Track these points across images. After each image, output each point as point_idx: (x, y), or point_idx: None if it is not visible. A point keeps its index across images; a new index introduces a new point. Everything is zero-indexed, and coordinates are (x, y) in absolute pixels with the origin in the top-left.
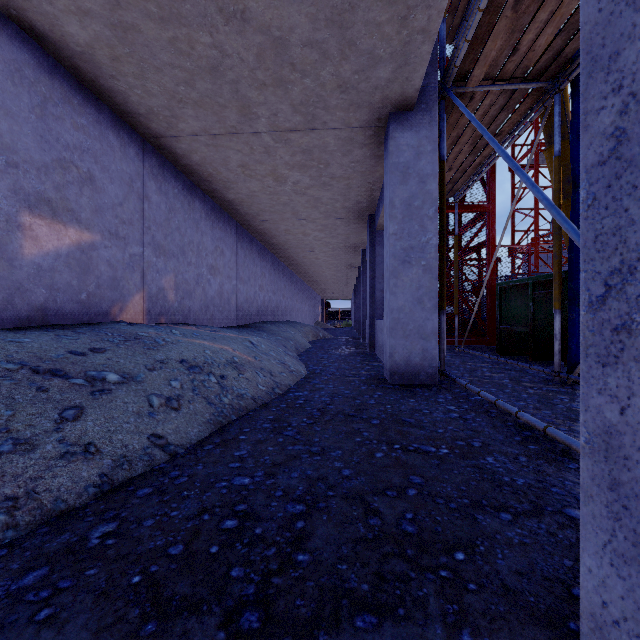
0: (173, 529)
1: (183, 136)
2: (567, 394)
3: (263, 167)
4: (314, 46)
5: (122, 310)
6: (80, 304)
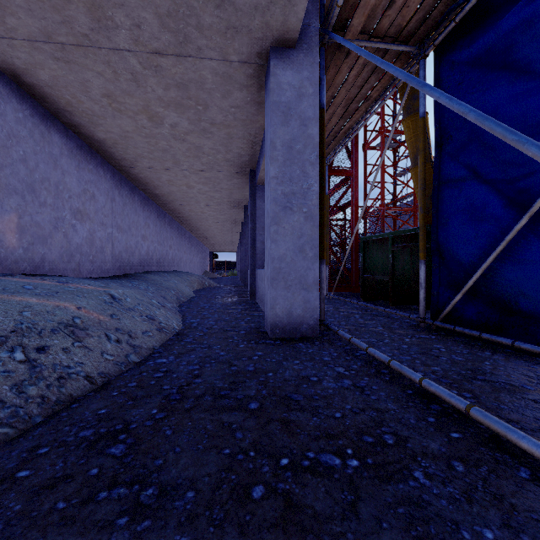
0: None
1: (18, 39)
2: (440, 342)
3: (133, 100)
4: None
5: None
6: None
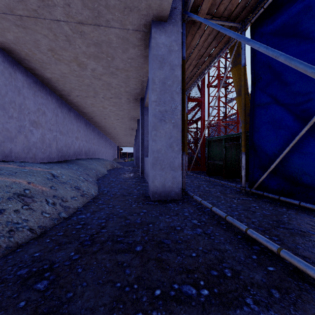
0: None
1: None
2: (255, 202)
3: (67, 53)
4: None
5: None
6: None
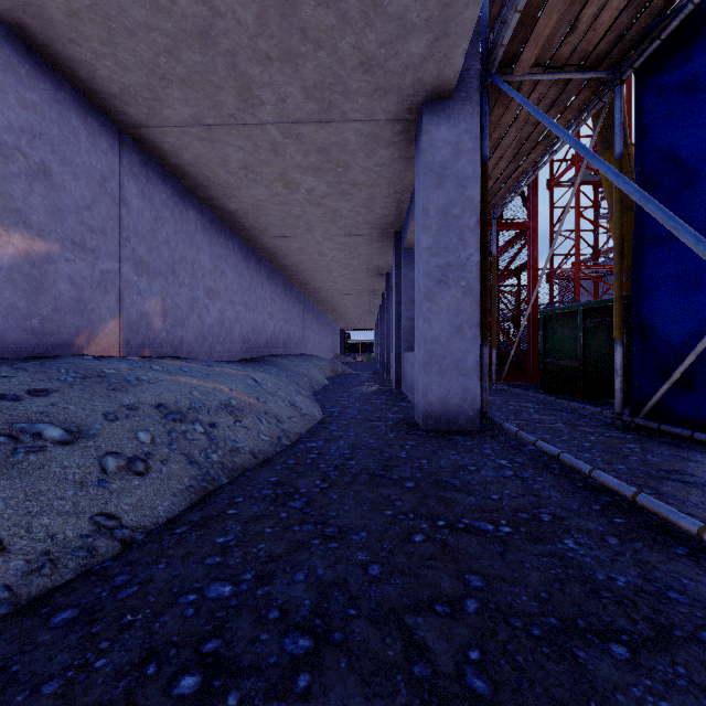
0: (89, 700)
1: (170, 126)
2: (636, 442)
3: (270, 169)
4: (330, 5)
5: (90, 340)
6: (30, 332)
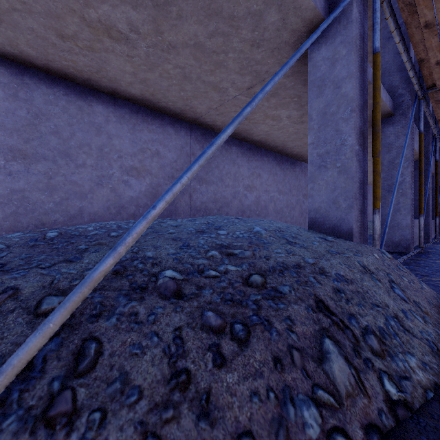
0: None
1: None
2: None
3: None
4: None
5: None
6: None
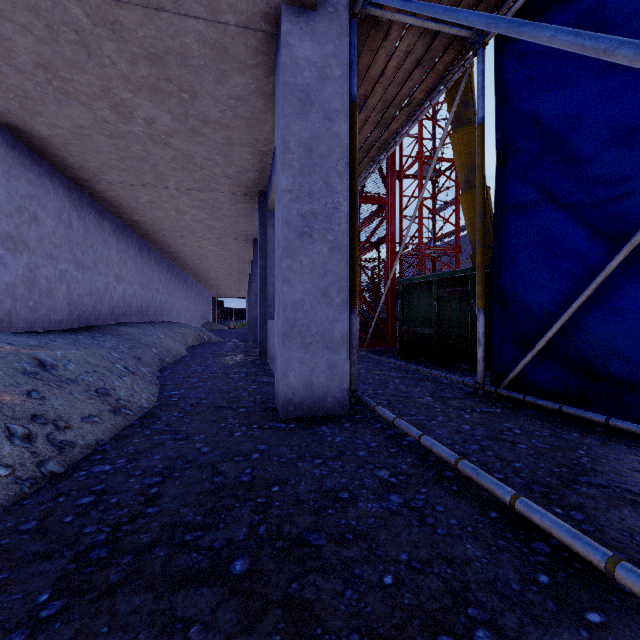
0: None
1: None
2: (509, 418)
3: (85, 78)
4: None
5: None
6: None
